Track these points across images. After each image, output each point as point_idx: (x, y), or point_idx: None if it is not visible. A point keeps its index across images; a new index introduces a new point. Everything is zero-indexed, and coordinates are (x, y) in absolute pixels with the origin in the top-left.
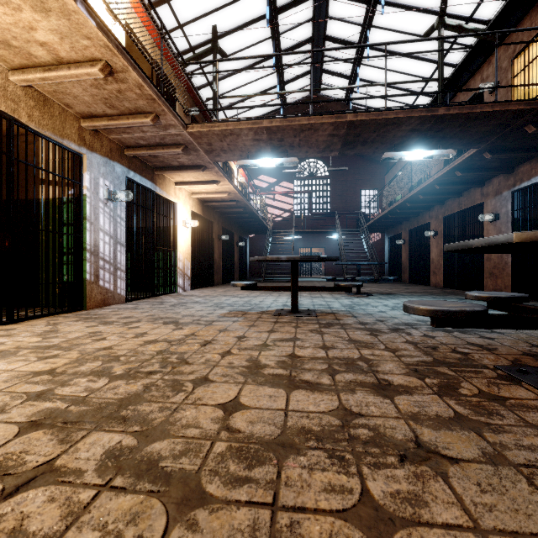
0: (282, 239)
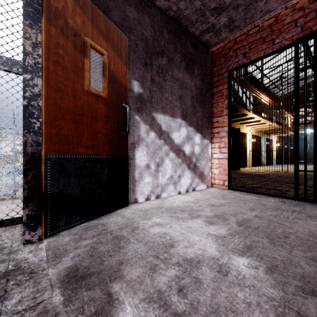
0: None
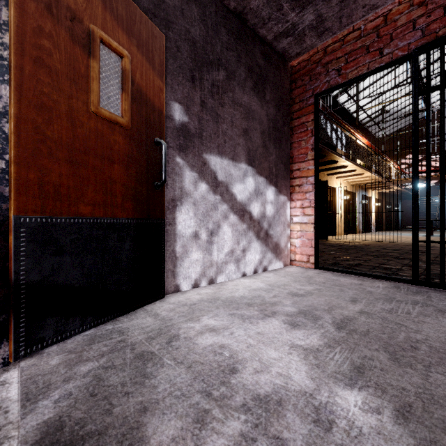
0: None
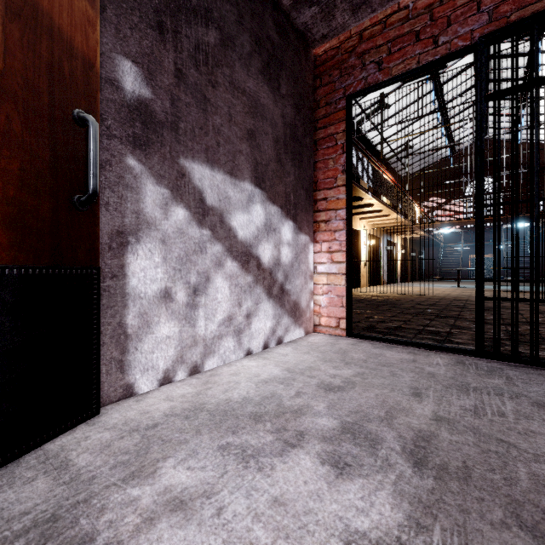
0: (451, 251)
